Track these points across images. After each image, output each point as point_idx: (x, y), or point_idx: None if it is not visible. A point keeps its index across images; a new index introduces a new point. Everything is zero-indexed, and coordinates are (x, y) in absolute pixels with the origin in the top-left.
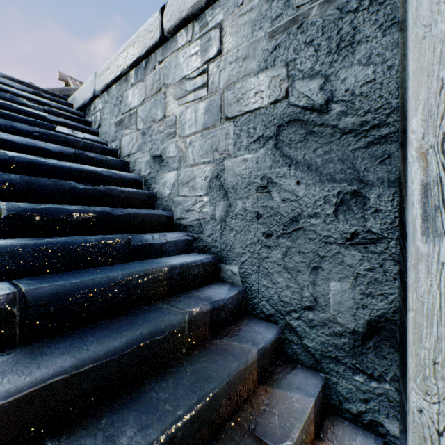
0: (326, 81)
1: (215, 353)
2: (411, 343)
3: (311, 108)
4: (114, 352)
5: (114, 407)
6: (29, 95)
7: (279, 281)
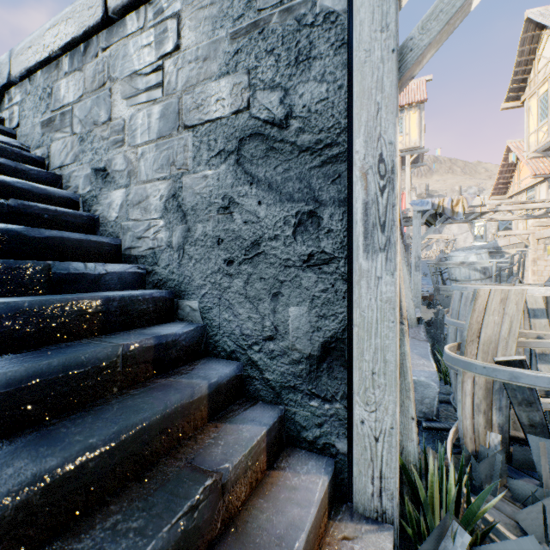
0: (286, 95)
1: (156, 390)
2: (356, 358)
3: (272, 122)
4: (6, 383)
5: (3, 446)
6: None
7: (241, 313)
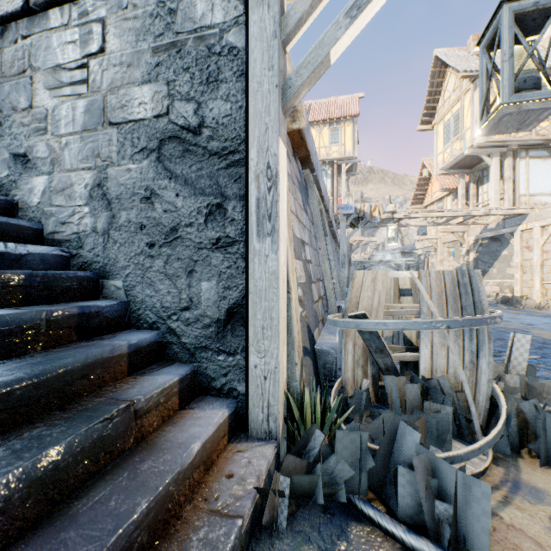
0: (199, 107)
1: (79, 348)
2: (251, 318)
3: (188, 129)
4: None
5: None
6: None
7: (162, 289)
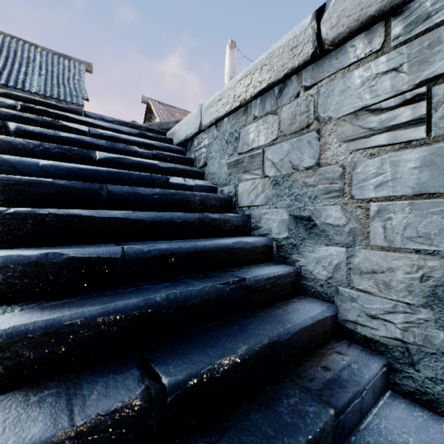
0: None
1: None
2: None
3: None
4: None
5: None
6: (137, 139)
7: None
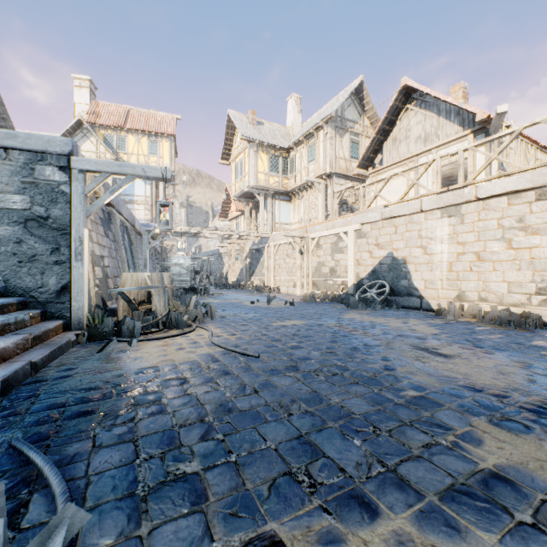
0: (48, 210)
1: None
2: (73, 289)
3: (42, 217)
4: None
5: None
6: None
7: (27, 280)
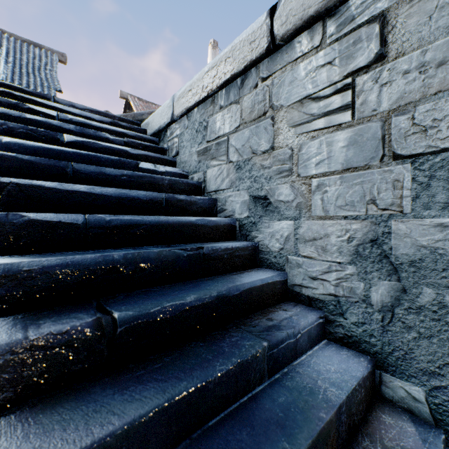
0: None
1: None
2: None
3: None
4: None
5: None
6: (109, 127)
7: None
